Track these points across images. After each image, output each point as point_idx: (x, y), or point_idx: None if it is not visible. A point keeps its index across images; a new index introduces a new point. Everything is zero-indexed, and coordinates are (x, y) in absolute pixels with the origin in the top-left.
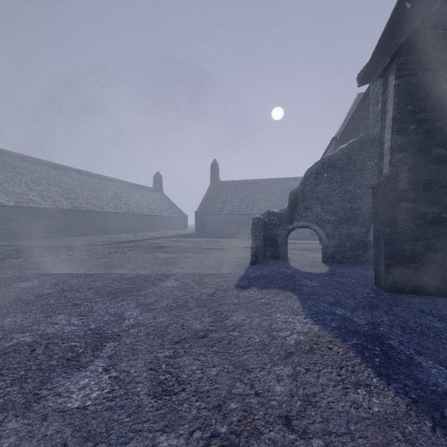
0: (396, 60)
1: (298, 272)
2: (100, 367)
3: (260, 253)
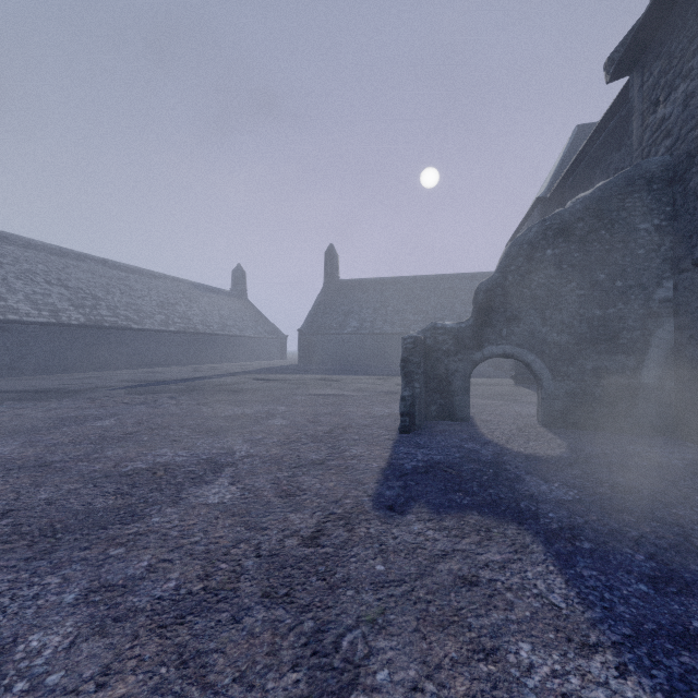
0: None
1: (506, 453)
2: None
3: (420, 408)
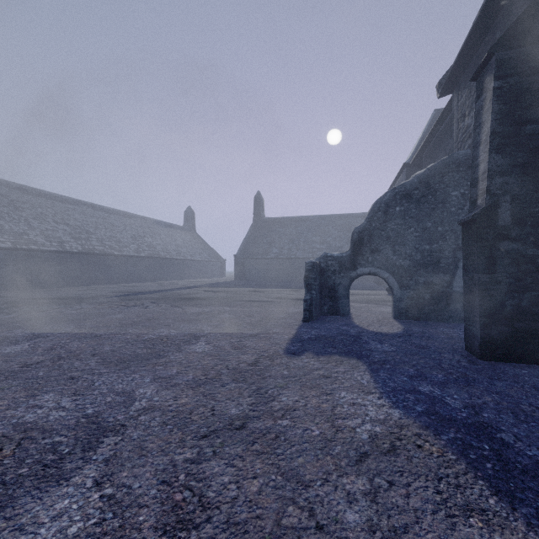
0: (495, 55)
1: (364, 331)
2: (90, 478)
3: (316, 307)
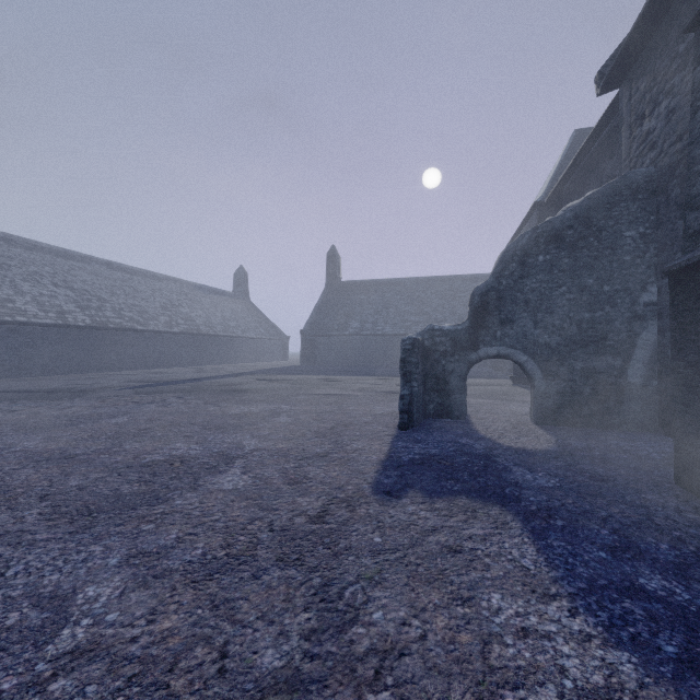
0: None
1: (497, 447)
2: None
3: (418, 406)
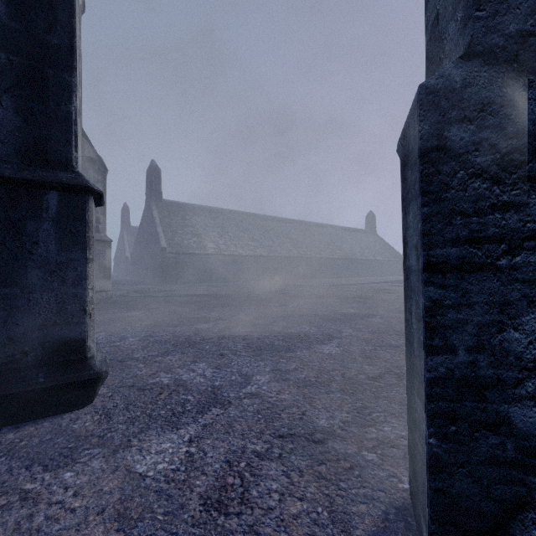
0: None
1: None
2: (378, 318)
3: None
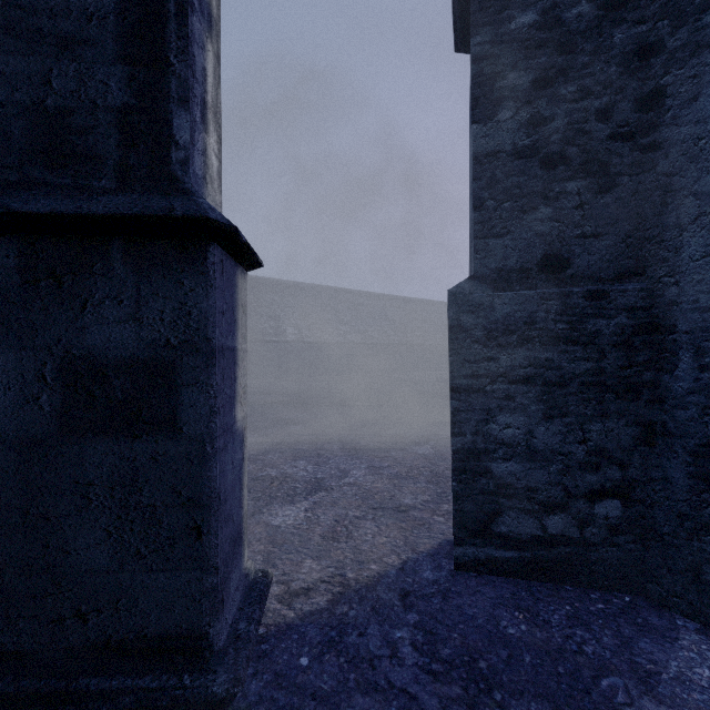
0: None
1: None
2: None
3: None
